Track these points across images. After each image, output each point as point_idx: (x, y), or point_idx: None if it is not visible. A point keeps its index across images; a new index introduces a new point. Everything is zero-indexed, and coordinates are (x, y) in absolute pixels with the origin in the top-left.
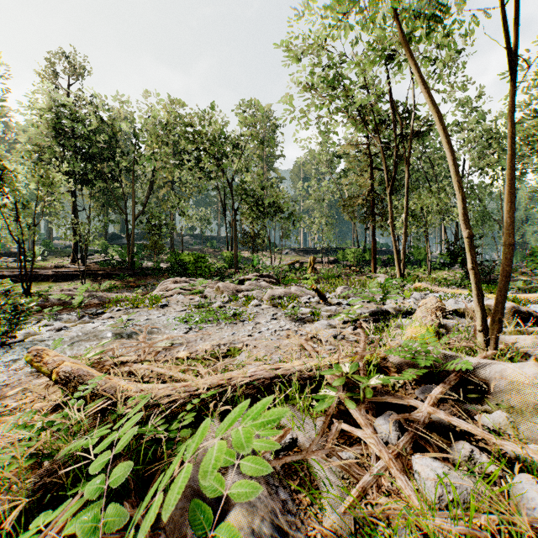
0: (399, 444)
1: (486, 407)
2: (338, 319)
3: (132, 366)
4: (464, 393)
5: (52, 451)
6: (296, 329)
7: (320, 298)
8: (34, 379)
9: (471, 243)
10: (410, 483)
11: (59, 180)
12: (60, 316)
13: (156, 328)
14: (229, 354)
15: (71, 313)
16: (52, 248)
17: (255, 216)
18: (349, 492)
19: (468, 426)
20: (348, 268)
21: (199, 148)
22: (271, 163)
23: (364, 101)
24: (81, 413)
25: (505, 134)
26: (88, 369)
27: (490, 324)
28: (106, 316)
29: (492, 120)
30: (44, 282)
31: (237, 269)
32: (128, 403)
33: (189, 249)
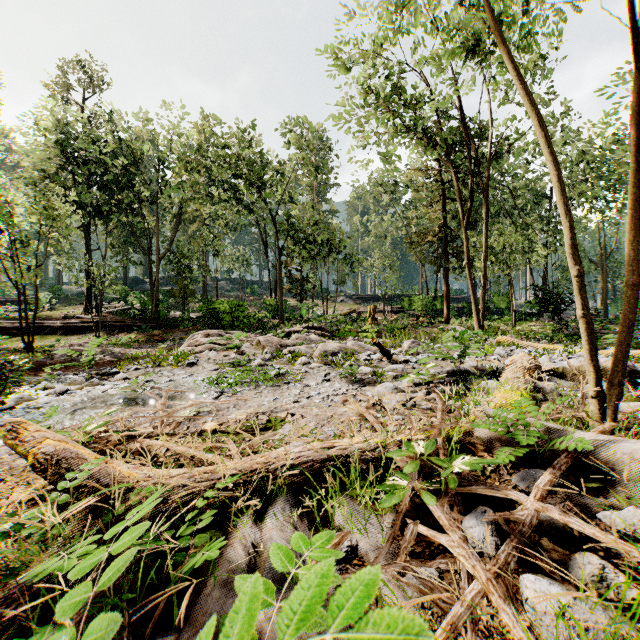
0: (499, 556)
1: (611, 501)
2: (407, 381)
3: (143, 442)
4: (578, 481)
5: (19, 566)
6: (354, 394)
7: (383, 355)
8: (19, 458)
9: (581, 283)
10: (520, 618)
11: (67, 212)
12: (65, 376)
13: (180, 392)
14: (269, 426)
15: (79, 373)
16: (62, 295)
17: (303, 256)
18: (432, 629)
19: (594, 531)
20: (415, 319)
21: (237, 174)
22: (323, 193)
23: (440, 105)
24: (56, 515)
25: (604, 157)
26: (81, 448)
27: (606, 388)
28: (120, 377)
29: (588, 141)
30: (51, 336)
31: (282, 320)
32: (128, 496)
33: (225, 296)
